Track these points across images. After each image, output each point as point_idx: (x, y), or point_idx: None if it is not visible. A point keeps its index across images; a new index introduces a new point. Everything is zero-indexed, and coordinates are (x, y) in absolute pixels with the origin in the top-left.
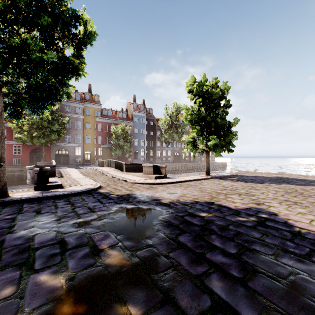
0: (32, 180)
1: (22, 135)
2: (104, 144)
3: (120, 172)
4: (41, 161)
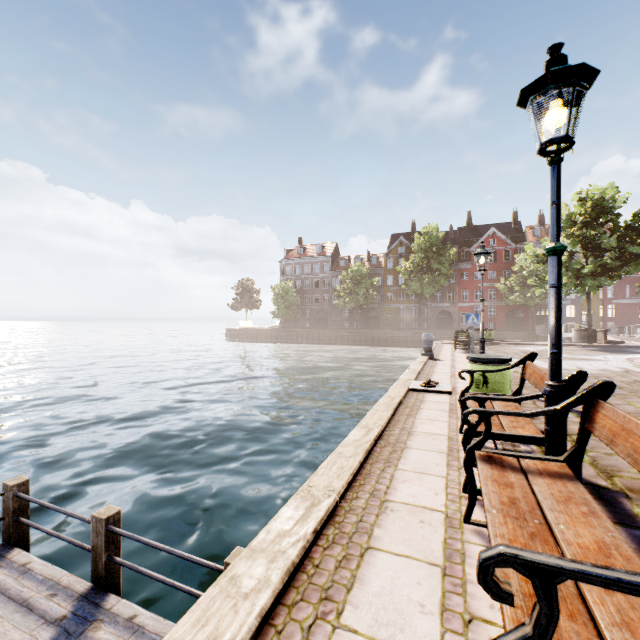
0: (582, 339)
1: (515, 296)
2: (618, 298)
3: None
4: (517, 325)
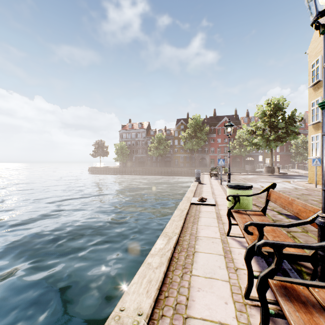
0: (268, 171)
1: (236, 151)
2: (281, 152)
3: (307, 172)
4: (237, 165)
